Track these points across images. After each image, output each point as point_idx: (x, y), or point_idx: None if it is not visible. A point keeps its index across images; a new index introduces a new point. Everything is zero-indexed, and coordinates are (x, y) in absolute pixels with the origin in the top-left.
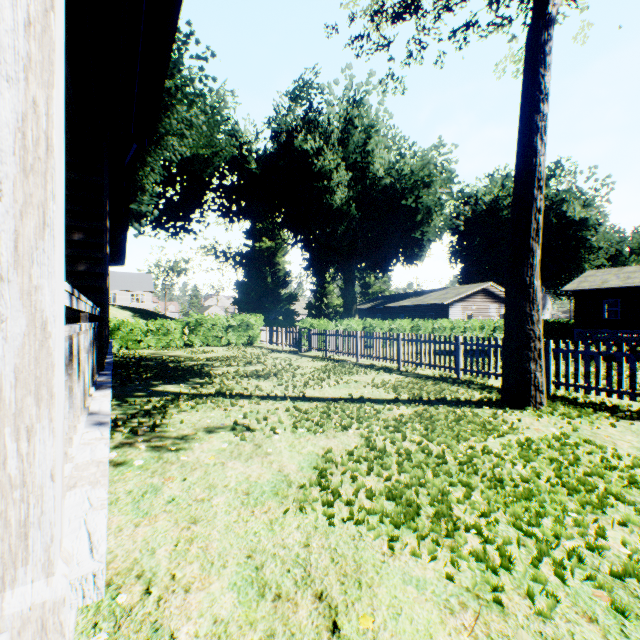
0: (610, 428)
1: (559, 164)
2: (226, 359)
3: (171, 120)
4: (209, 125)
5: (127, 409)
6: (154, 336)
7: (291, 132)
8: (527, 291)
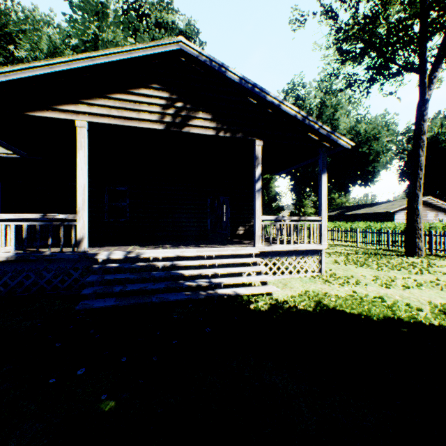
0: (445, 261)
1: None
2: None
3: None
4: None
5: None
6: None
7: None
8: (414, 211)
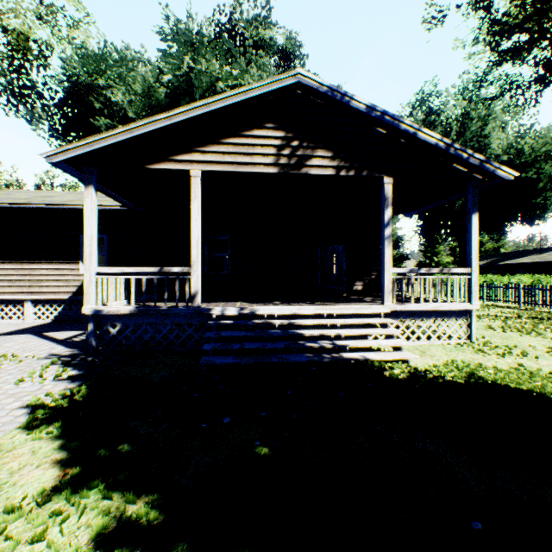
0: None
1: None
2: None
3: None
4: None
5: None
6: None
7: None
8: None
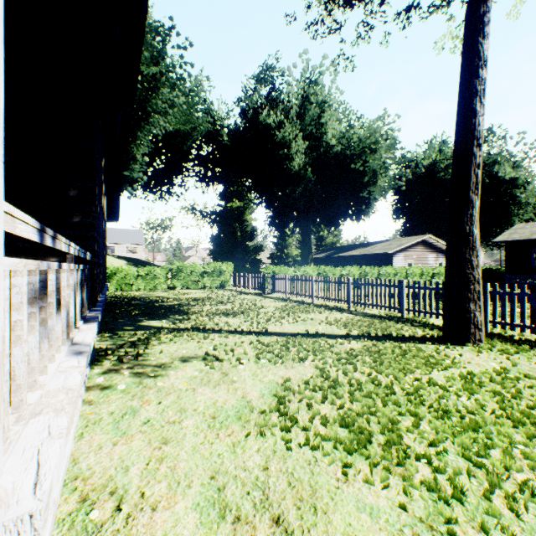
0: None
1: (491, 131)
2: (201, 299)
3: (157, 100)
4: (188, 105)
5: (117, 340)
6: (143, 280)
7: (256, 109)
8: (467, 239)
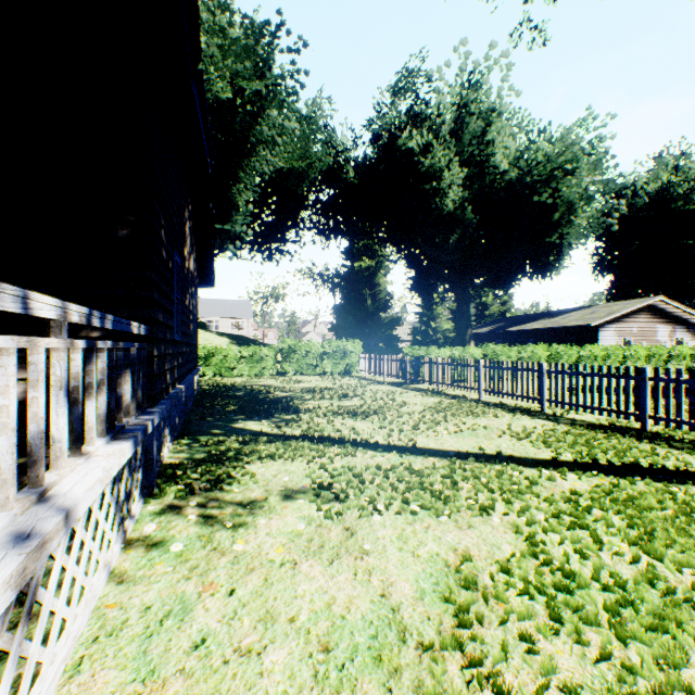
0: None
1: None
2: (319, 391)
3: (262, 127)
4: (304, 135)
5: (195, 452)
6: (247, 363)
7: (393, 131)
8: None
